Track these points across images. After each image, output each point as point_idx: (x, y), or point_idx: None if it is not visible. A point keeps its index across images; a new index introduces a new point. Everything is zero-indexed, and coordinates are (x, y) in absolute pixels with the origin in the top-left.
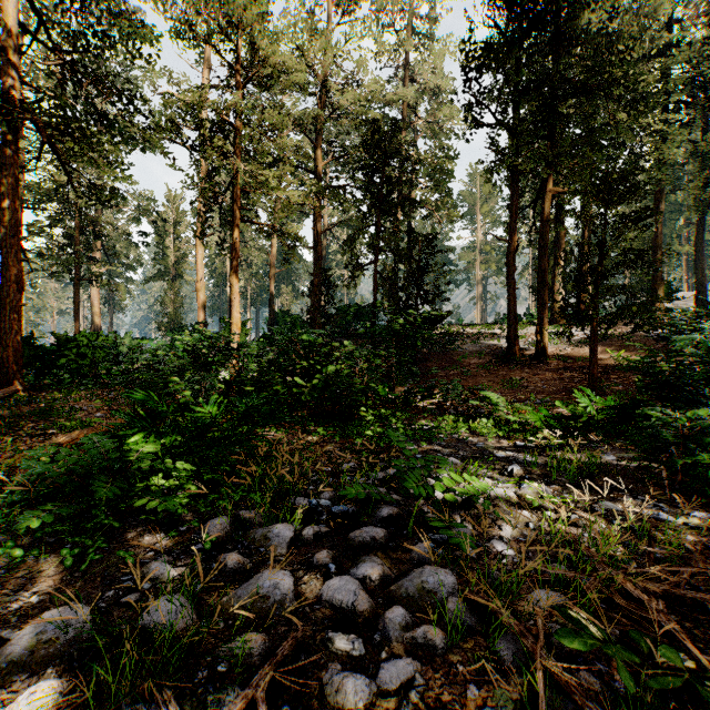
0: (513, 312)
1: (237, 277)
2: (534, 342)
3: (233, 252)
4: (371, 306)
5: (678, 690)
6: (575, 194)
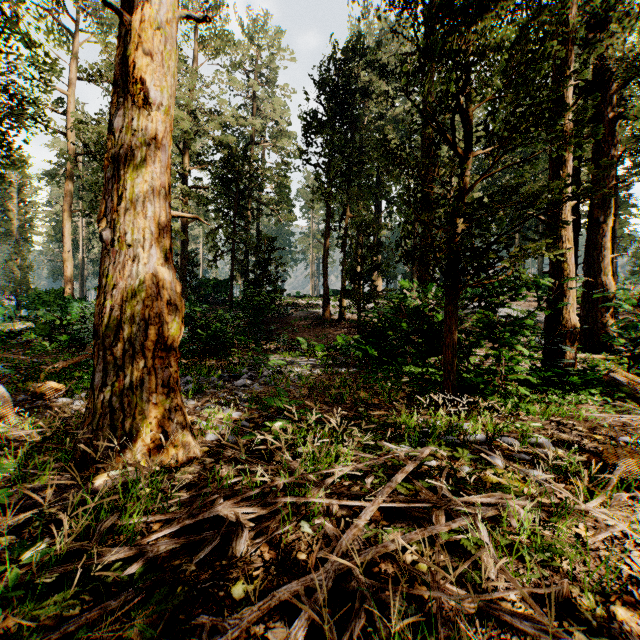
0: (326, 291)
1: None
2: None
3: None
4: (227, 281)
5: (315, 385)
6: None
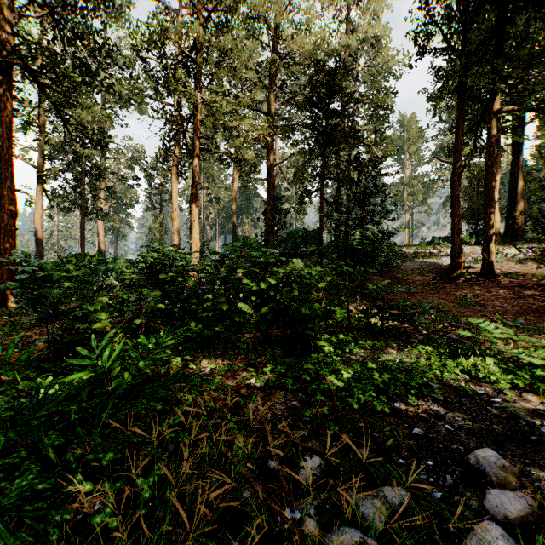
0: (457, 231)
1: (197, 201)
2: (474, 260)
3: (192, 178)
4: (316, 231)
5: None
6: (527, 111)
